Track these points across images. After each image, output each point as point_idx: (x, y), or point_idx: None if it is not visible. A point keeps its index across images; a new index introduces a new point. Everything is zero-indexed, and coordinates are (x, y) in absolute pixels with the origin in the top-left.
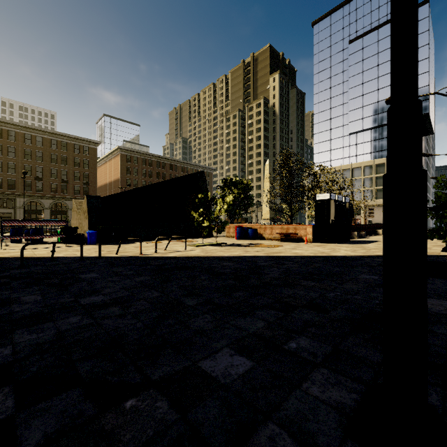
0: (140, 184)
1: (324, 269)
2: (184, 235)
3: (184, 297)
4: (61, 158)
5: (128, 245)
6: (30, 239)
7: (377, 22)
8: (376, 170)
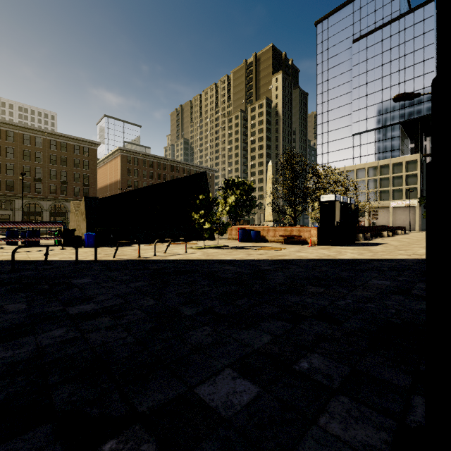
0: (140, 186)
1: (331, 273)
2: (184, 237)
3: (182, 305)
4: (60, 159)
5: (127, 248)
6: (26, 242)
7: (381, 21)
8: (380, 171)
